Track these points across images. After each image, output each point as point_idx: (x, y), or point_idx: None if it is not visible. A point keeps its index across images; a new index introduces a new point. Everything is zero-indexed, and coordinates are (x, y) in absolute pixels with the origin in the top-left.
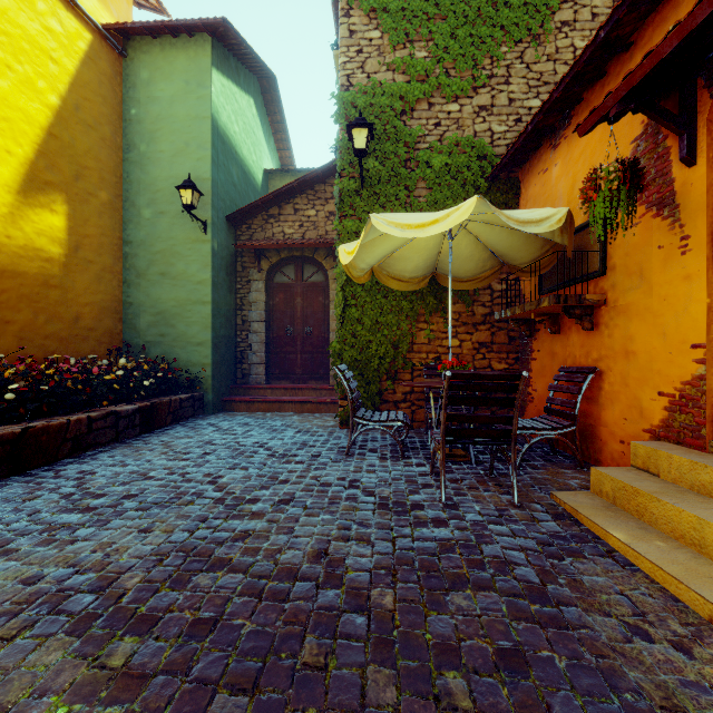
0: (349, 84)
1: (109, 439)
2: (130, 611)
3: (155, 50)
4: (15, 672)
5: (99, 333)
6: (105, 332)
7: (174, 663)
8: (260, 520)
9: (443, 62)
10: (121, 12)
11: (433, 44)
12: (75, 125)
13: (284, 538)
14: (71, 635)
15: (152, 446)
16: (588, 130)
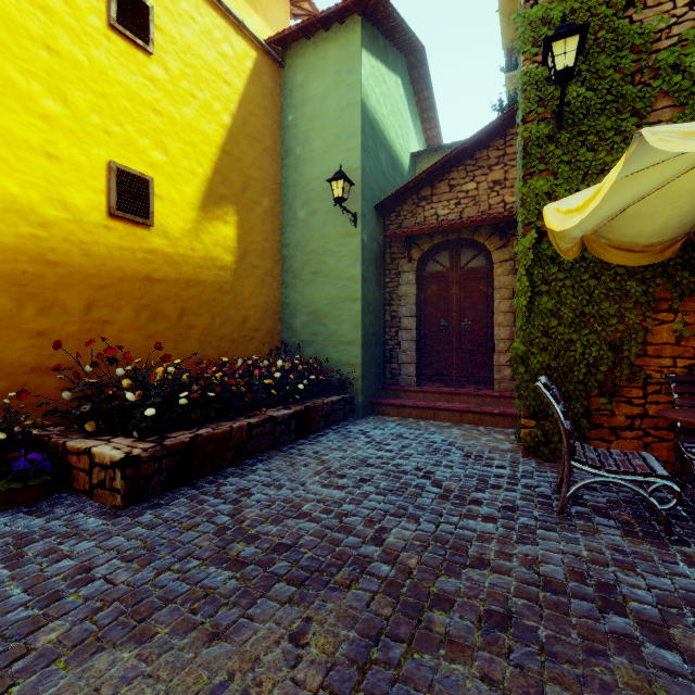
0: None
1: (267, 446)
2: None
3: (308, 51)
4: None
5: (262, 334)
6: (267, 332)
7: None
8: (467, 669)
9: None
10: (280, 25)
11: None
12: (243, 140)
13: None
14: None
15: (305, 459)
16: None
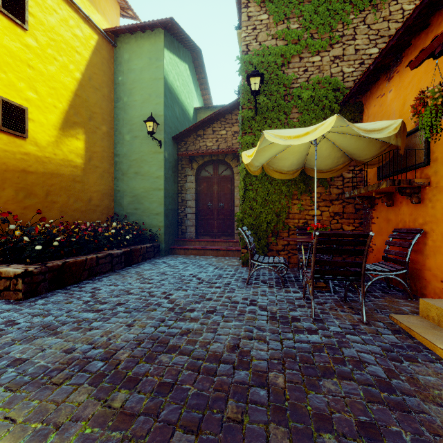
0: (247, 50)
1: (108, 270)
2: (123, 373)
3: (132, 41)
4: (62, 404)
5: (102, 208)
6: (105, 207)
7: (149, 409)
8: (196, 323)
9: (309, 30)
10: (114, 21)
11: (303, 18)
12: (89, 89)
13: (211, 335)
14: (91, 385)
15: (131, 274)
16: (418, 65)
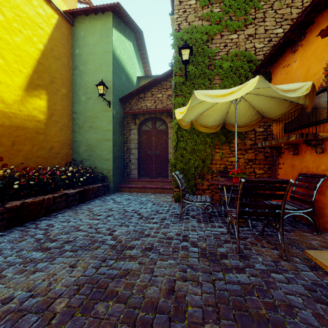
0: (179, 28)
1: (63, 207)
2: None
3: (87, 21)
4: None
5: (61, 155)
6: (64, 154)
7: None
8: (134, 262)
9: (229, 13)
10: (72, 5)
11: (223, 4)
12: (50, 58)
13: (148, 277)
14: None
15: (83, 210)
16: None
